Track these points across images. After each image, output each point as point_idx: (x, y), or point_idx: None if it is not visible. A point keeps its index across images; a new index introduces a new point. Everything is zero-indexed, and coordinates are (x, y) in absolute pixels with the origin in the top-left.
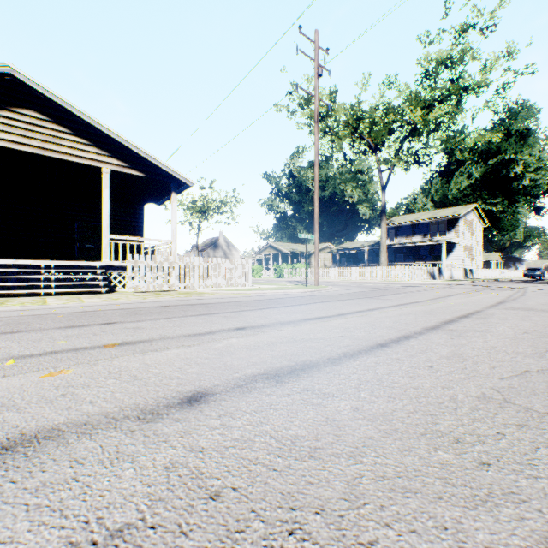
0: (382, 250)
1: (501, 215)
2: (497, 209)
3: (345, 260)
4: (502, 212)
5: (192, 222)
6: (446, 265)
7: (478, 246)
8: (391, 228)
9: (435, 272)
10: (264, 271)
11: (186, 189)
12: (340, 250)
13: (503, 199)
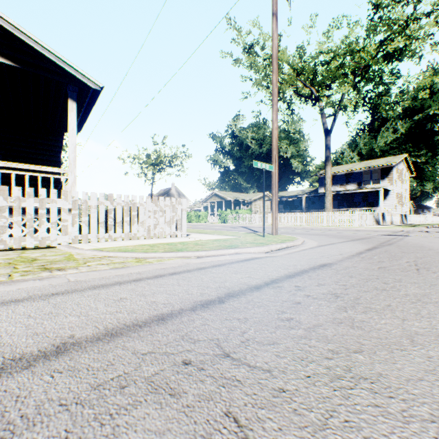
0: (327, 195)
1: (424, 166)
2: (420, 161)
3: (282, 207)
4: (424, 164)
5: (146, 173)
6: (383, 211)
7: (406, 193)
8: None
9: (379, 218)
10: (209, 217)
11: (92, 99)
12: (279, 197)
13: (425, 151)
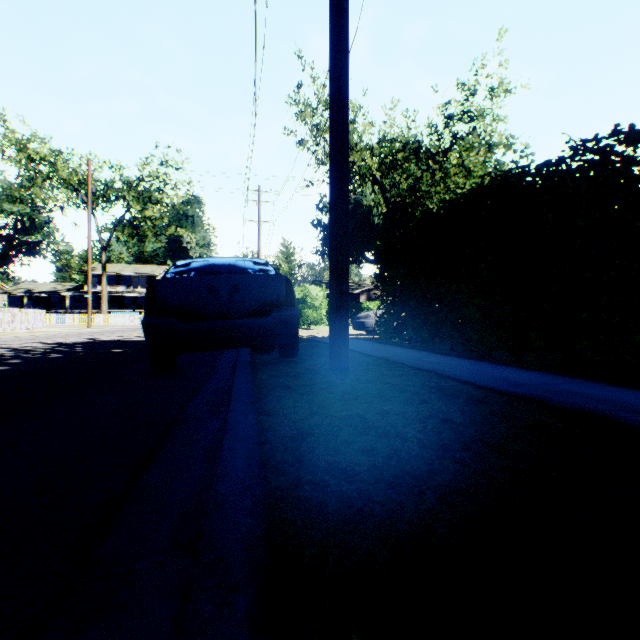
0: (105, 300)
1: None
2: None
3: (32, 304)
4: None
5: None
6: None
7: None
8: (95, 275)
9: None
10: None
11: None
12: (32, 293)
13: None
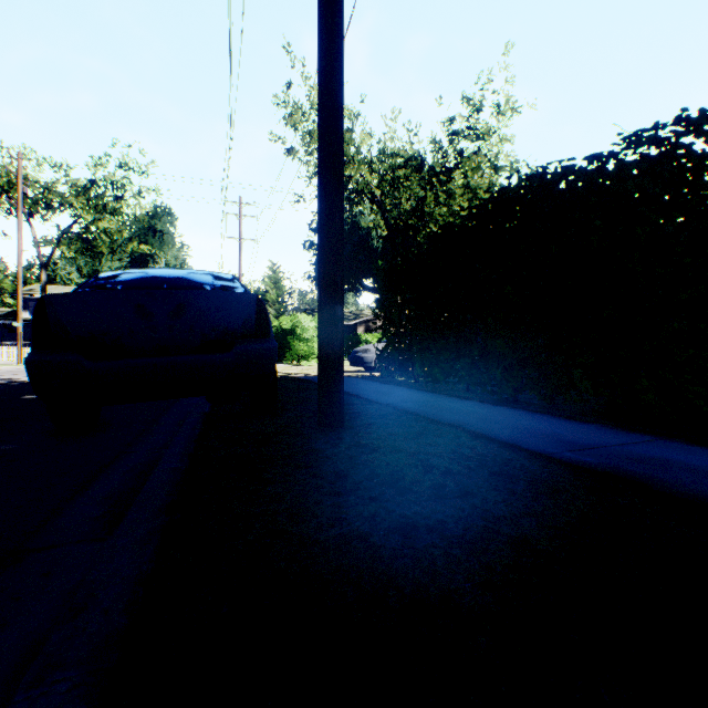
0: None
1: None
2: None
3: None
4: None
5: None
6: None
7: None
8: (34, 299)
9: None
10: None
11: None
12: None
13: None
